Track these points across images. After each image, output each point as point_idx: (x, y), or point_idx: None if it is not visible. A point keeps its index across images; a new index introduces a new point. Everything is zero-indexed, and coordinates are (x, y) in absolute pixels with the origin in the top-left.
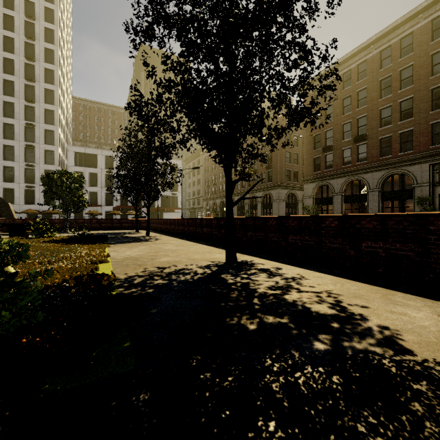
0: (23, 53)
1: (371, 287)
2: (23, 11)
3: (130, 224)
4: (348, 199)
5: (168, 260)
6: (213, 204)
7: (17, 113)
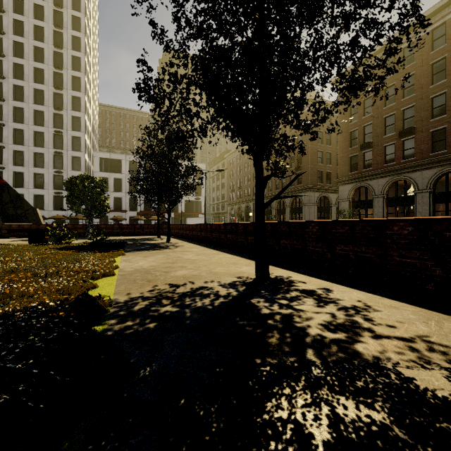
0: (51, 63)
1: None
2: (51, 21)
3: (152, 230)
4: (392, 201)
5: (185, 274)
6: (238, 209)
7: (46, 121)
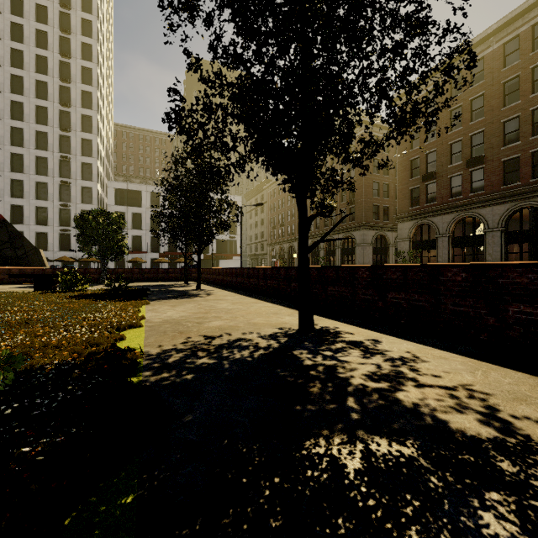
0: (57, 74)
1: (535, 379)
2: (57, 25)
3: (178, 274)
4: (458, 241)
5: (220, 324)
6: (280, 250)
7: (51, 145)
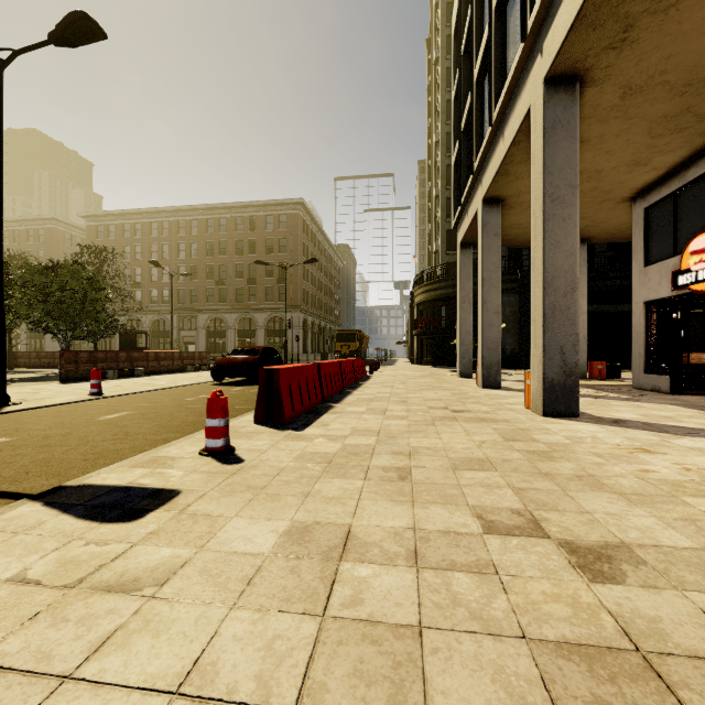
0: None
1: None
2: None
3: None
4: None
5: None
6: None
7: None
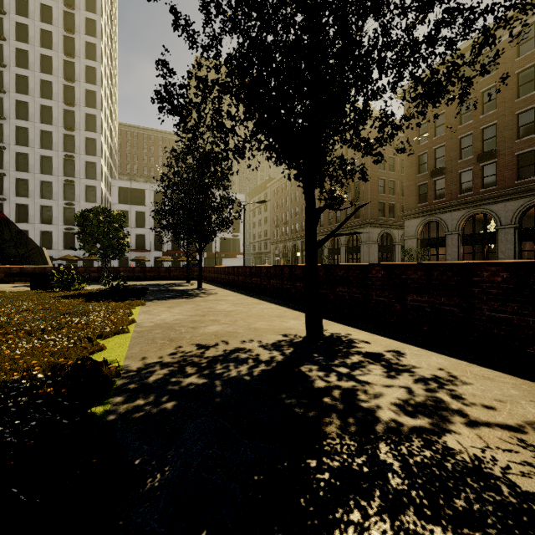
0: (61, 74)
1: None
2: (61, 24)
3: (180, 273)
4: (468, 239)
5: (217, 330)
6: (283, 248)
7: (55, 144)
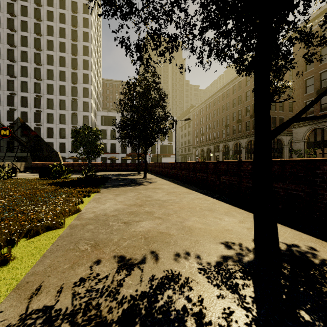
0: (70, 52)
1: None
2: (70, 23)
3: (134, 167)
4: None
5: (149, 229)
6: (201, 151)
7: (67, 92)
